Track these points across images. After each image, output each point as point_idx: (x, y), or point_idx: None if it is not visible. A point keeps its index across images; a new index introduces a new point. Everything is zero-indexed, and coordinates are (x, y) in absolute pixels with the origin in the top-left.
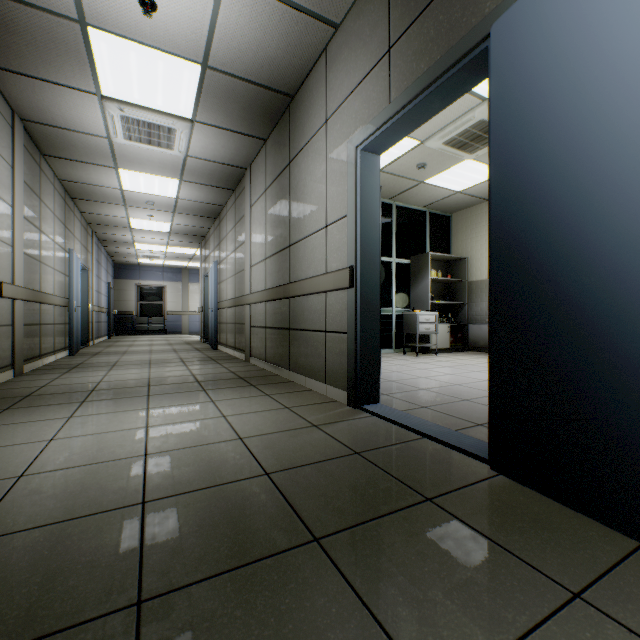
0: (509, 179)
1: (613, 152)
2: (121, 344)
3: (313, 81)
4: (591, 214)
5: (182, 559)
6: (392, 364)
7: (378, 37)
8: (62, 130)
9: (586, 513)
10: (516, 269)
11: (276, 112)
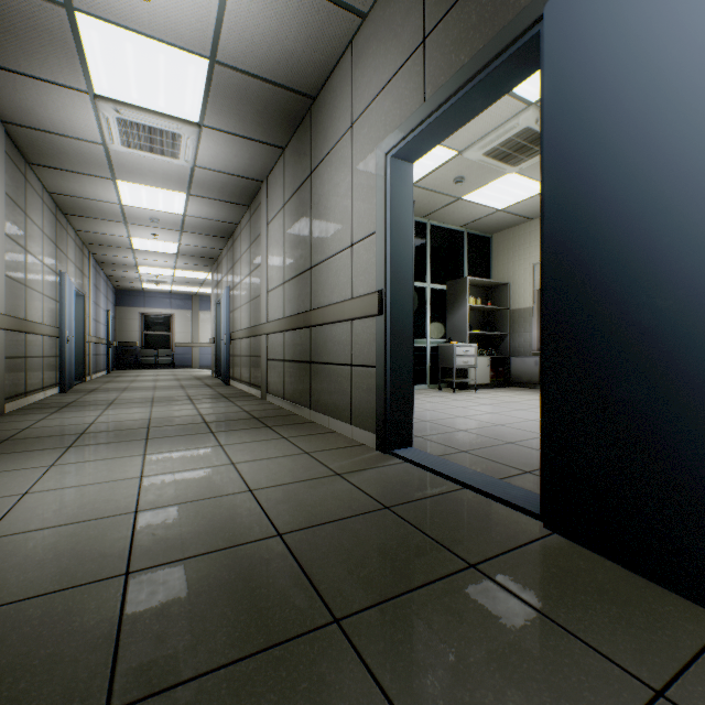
0: (566, 185)
1: (695, 148)
2: (122, 379)
3: (337, 80)
4: (667, 224)
5: (168, 650)
6: (426, 402)
7: (411, 26)
8: (50, 135)
9: (661, 583)
10: (575, 291)
11: (295, 116)
